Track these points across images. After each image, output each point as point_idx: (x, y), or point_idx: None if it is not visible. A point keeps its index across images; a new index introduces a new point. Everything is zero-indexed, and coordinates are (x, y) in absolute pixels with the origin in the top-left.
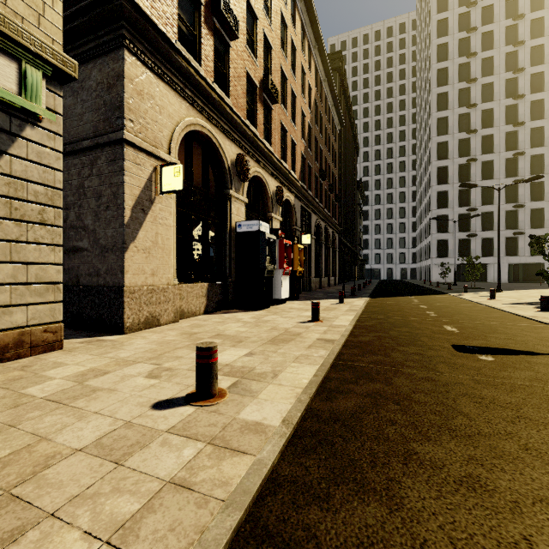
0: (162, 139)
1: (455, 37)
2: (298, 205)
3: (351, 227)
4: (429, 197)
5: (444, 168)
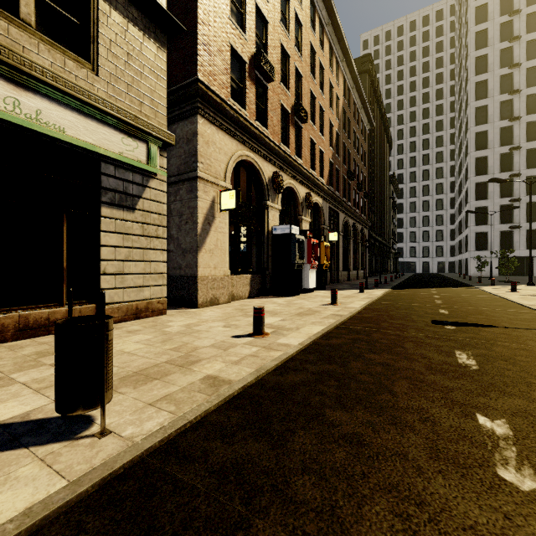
0: (220, 171)
1: (495, 22)
2: (326, 206)
3: (382, 222)
4: (467, 189)
5: (483, 158)
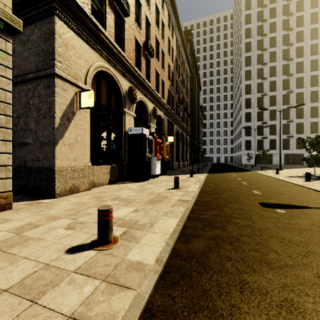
0: (81, 75)
1: (255, 24)
2: (165, 119)
3: (196, 132)
4: (240, 116)
5: (249, 99)
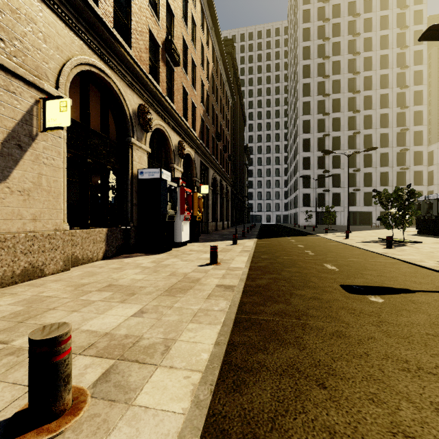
0: (47, 71)
1: (315, 42)
2: (197, 160)
3: (240, 182)
4: (297, 161)
5: (308, 140)
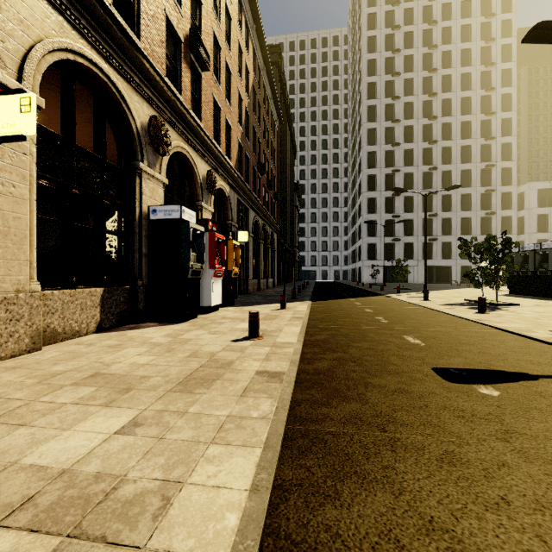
0: (3, 53)
1: (382, 55)
2: (234, 197)
3: (289, 228)
4: (360, 203)
5: (373, 176)
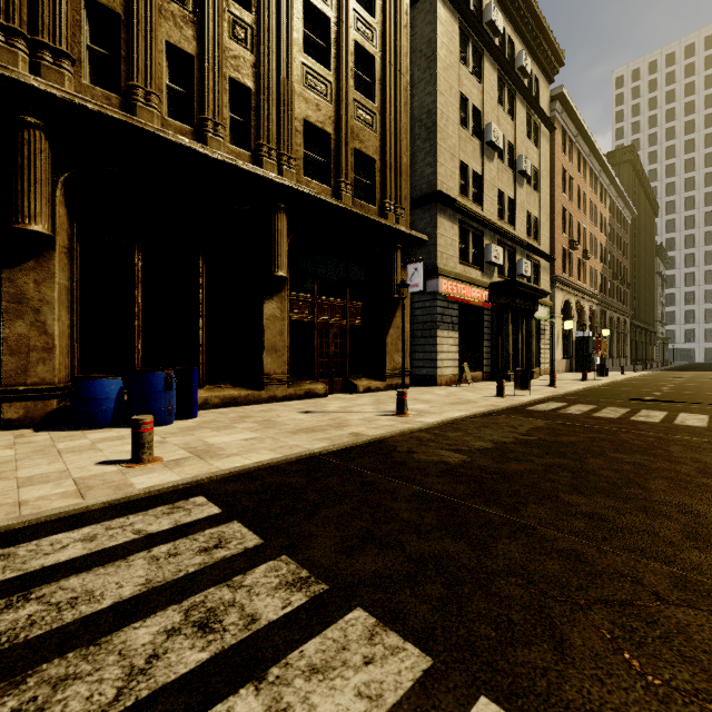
0: (559, 310)
1: None
2: (598, 310)
3: (645, 304)
4: None
5: None
